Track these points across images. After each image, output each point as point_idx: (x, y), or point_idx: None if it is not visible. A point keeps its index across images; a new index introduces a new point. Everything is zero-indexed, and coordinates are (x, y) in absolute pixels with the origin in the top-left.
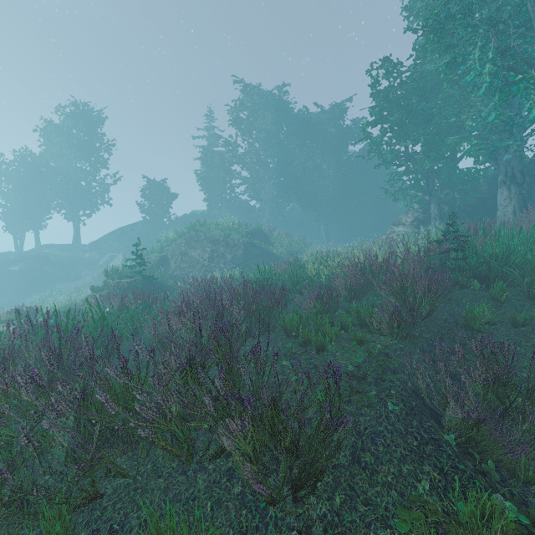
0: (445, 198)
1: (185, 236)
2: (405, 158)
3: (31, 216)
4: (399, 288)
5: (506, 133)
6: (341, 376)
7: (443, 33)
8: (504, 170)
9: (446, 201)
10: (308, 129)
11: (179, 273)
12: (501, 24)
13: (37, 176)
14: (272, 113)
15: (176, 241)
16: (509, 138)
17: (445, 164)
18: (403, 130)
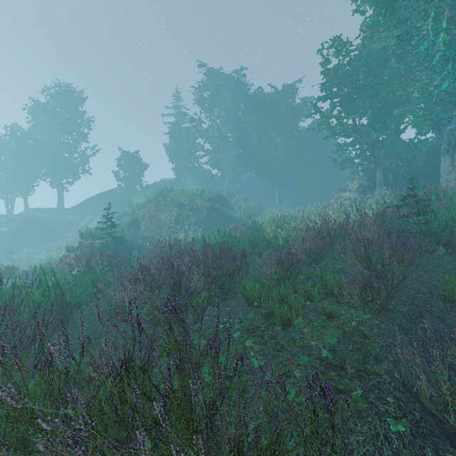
0: (389, 166)
1: (155, 201)
2: (353, 130)
3: (20, 184)
4: (363, 254)
5: (449, 105)
6: (336, 402)
7: (394, 8)
8: (447, 139)
9: (390, 168)
10: (263, 107)
11: (148, 234)
12: (449, 0)
13: (25, 149)
14: (232, 93)
15: (146, 205)
16: (453, 109)
17: (390, 135)
18: (351, 105)
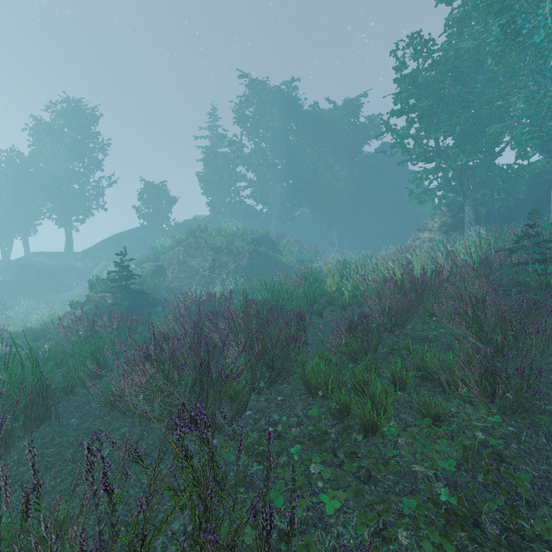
0: (481, 199)
1: (184, 243)
2: (435, 153)
3: (19, 222)
4: (471, 318)
5: None
6: None
7: None
8: None
9: (483, 202)
10: (320, 126)
11: (176, 285)
12: None
13: (26, 179)
14: (280, 110)
15: (174, 248)
16: None
17: (483, 159)
18: (433, 120)
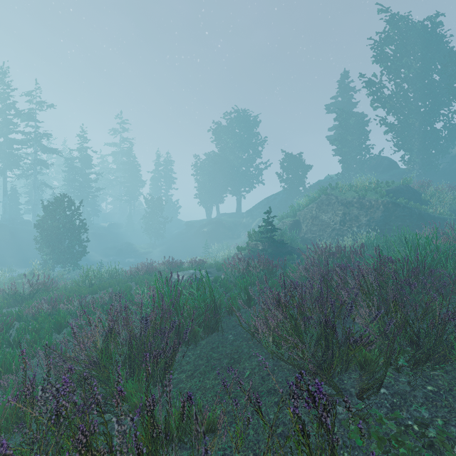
0: None
1: (316, 200)
2: None
3: (214, 195)
4: None
5: None
6: None
7: None
8: None
9: None
10: None
11: (309, 236)
12: None
13: (217, 168)
14: (425, 45)
15: (308, 205)
16: None
17: None
18: None
